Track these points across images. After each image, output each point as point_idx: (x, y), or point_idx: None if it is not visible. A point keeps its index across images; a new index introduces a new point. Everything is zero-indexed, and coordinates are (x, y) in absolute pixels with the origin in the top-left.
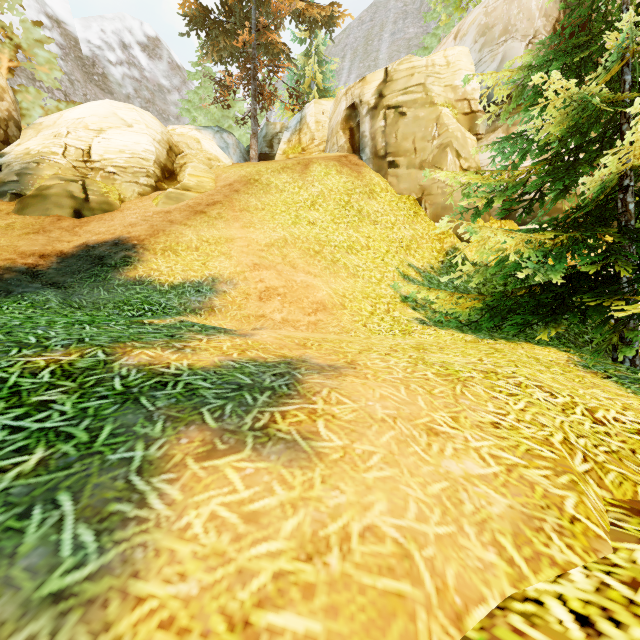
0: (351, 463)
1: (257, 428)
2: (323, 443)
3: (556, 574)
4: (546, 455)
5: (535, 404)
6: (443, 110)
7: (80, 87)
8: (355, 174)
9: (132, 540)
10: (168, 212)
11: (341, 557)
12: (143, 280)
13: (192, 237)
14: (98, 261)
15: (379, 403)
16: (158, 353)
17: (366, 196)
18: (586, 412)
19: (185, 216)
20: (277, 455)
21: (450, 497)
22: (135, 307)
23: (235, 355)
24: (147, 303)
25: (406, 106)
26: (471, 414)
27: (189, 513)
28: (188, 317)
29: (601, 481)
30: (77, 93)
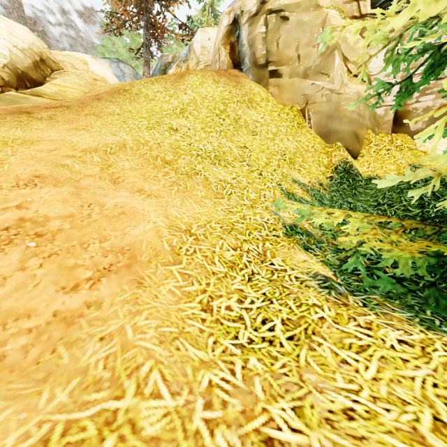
0: None
1: None
2: None
3: None
4: None
5: None
6: (329, 12)
7: None
8: (233, 83)
9: None
10: None
11: None
12: None
13: None
14: None
15: None
16: None
17: (244, 105)
18: None
19: None
20: None
21: None
22: None
23: None
24: None
25: (289, 10)
26: None
27: None
28: None
29: None
30: None
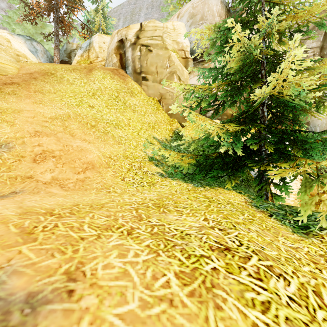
0: None
1: None
2: None
3: None
4: None
5: (295, 323)
6: (172, 53)
7: None
8: (122, 80)
9: None
10: None
11: None
12: None
13: None
14: None
15: None
16: None
17: (129, 94)
18: (318, 299)
19: None
20: None
21: None
22: None
23: None
24: None
25: (152, 46)
26: None
27: None
28: None
29: None
30: None
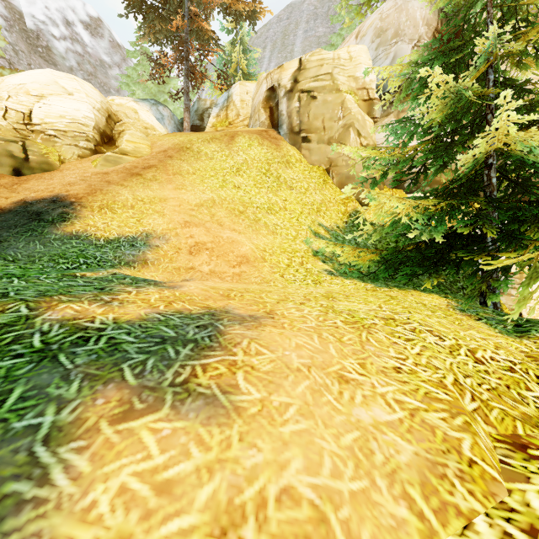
0: (268, 417)
1: (177, 383)
2: (242, 396)
3: (462, 525)
4: (442, 397)
5: (428, 348)
6: (347, 96)
7: (24, 57)
8: (274, 146)
9: (25, 529)
10: (106, 173)
11: (257, 528)
12: (79, 235)
13: (128, 196)
14: (35, 217)
15: (295, 352)
16: (84, 307)
17: (283, 165)
18: (468, 353)
19: (122, 177)
20: (196, 412)
21: (362, 448)
22: (70, 260)
23: (162, 307)
24: (82, 256)
25: (317, 91)
26: (376, 360)
27: (96, 488)
28: (121, 269)
29: (487, 418)
30: (21, 62)
